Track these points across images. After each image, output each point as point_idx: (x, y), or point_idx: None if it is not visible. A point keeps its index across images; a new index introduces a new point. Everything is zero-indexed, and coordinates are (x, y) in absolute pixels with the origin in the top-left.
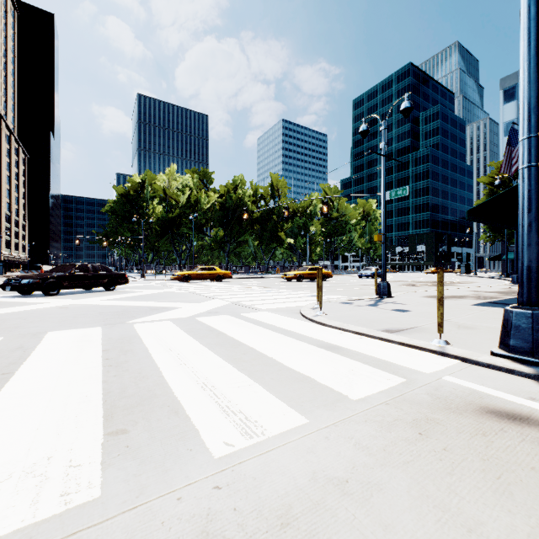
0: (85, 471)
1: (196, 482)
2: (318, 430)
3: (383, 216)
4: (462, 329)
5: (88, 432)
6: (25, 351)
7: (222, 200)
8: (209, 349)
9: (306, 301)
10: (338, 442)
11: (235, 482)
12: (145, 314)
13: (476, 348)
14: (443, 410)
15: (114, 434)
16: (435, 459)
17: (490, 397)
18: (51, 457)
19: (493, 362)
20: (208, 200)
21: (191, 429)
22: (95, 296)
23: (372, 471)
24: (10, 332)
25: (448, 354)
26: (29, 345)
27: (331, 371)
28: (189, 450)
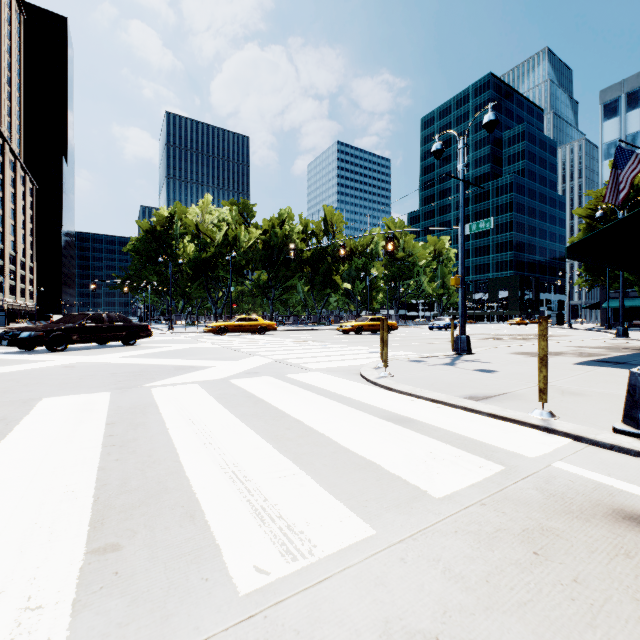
0: (46, 617)
1: (210, 638)
2: (390, 547)
3: (461, 255)
4: (568, 396)
5: (64, 549)
6: (8, 424)
7: (266, 237)
8: (243, 421)
9: (367, 359)
10: (419, 567)
11: (268, 639)
12: (167, 375)
13: (590, 422)
14: (562, 515)
15: (101, 553)
16: (565, 598)
17: (624, 495)
18: (2, 592)
19: (617, 442)
20: (249, 237)
21: (210, 545)
22: (110, 352)
23: (473, 619)
24: None
25: (555, 430)
26: (15, 416)
27: (403, 455)
28: (203, 579)
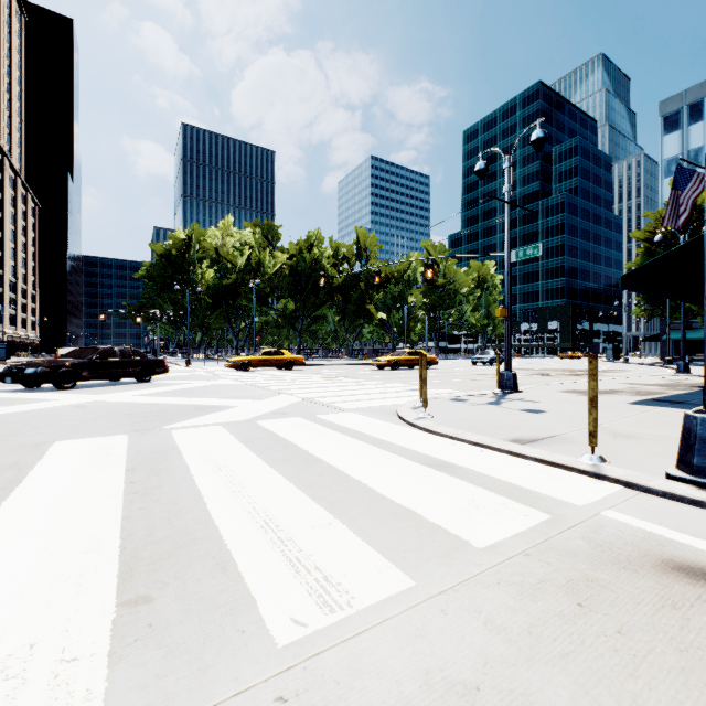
0: (83, 669)
1: (249, 689)
2: (430, 599)
3: (507, 284)
4: (621, 439)
5: (95, 601)
6: (20, 471)
7: (293, 262)
8: (273, 467)
9: (405, 398)
10: (460, 619)
11: (308, 690)
12: (188, 416)
13: (643, 467)
14: (609, 565)
15: (133, 605)
16: (608, 649)
17: (674, 545)
18: (36, 645)
19: (670, 489)
20: (274, 262)
21: (245, 597)
22: (124, 389)
23: (515, 670)
24: (4, 441)
25: (605, 476)
26: (27, 462)
27: (443, 503)
28: (240, 631)
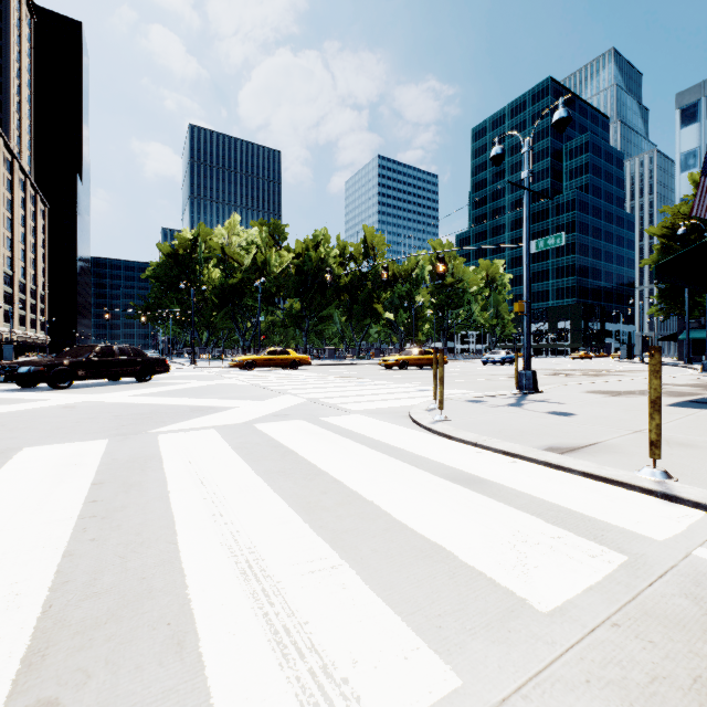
0: None
1: None
2: None
3: (526, 277)
4: (677, 448)
5: None
6: None
7: (299, 261)
8: (267, 481)
9: (417, 399)
10: None
11: None
12: (181, 418)
13: None
14: None
15: None
16: None
17: None
18: None
19: None
20: (280, 261)
21: (200, 705)
22: (121, 389)
23: None
24: None
25: (679, 497)
26: None
27: (481, 535)
28: None
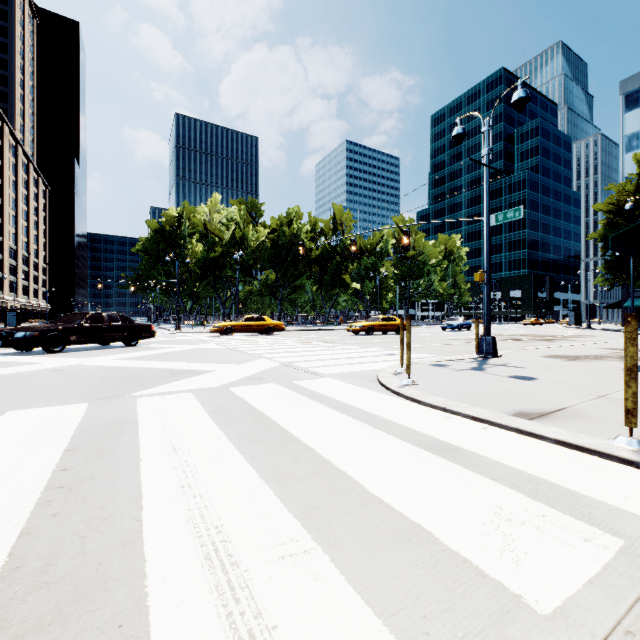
0: None
1: None
2: None
3: (486, 248)
4: None
5: None
6: None
7: (274, 236)
8: (239, 448)
9: (383, 363)
10: None
11: None
12: (161, 381)
13: None
14: None
15: None
16: None
17: None
18: None
19: None
20: (257, 236)
21: None
22: (109, 353)
23: None
24: None
25: None
26: None
27: (461, 512)
28: None
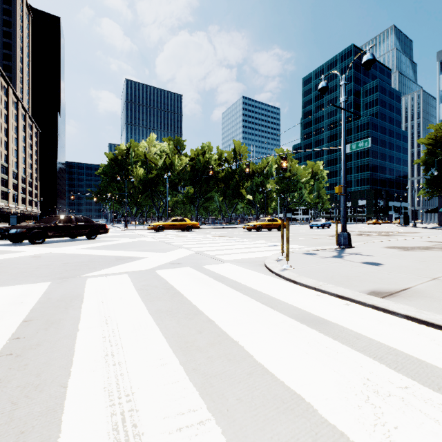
0: None
1: None
2: None
3: (343, 169)
4: None
5: None
6: None
7: (193, 162)
8: (156, 320)
9: (269, 252)
10: None
11: None
12: (107, 265)
13: None
14: None
15: None
16: None
17: None
18: None
19: None
20: (181, 162)
21: None
22: (75, 244)
23: None
24: None
25: None
26: None
27: (334, 383)
28: None
